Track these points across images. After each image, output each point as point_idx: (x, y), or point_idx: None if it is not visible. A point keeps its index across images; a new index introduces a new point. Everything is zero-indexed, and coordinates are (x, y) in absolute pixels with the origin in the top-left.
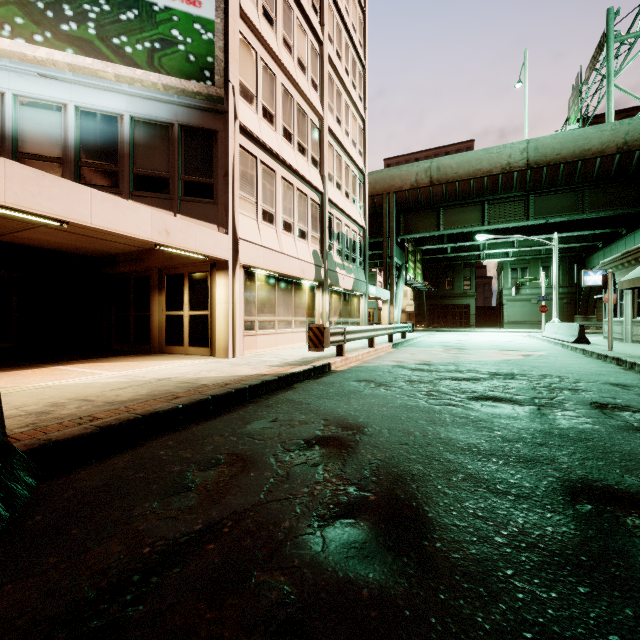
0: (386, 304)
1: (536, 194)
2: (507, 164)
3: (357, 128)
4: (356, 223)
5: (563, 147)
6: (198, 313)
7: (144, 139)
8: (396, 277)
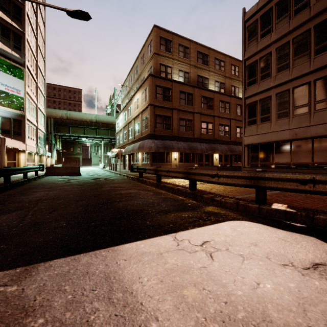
0: (50, 158)
1: (99, 129)
2: (91, 119)
3: (43, 101)
4: (43, 132)
5: (104, 119)
6: (11, 162)
7: (3, 121)
8: (53, 148)
